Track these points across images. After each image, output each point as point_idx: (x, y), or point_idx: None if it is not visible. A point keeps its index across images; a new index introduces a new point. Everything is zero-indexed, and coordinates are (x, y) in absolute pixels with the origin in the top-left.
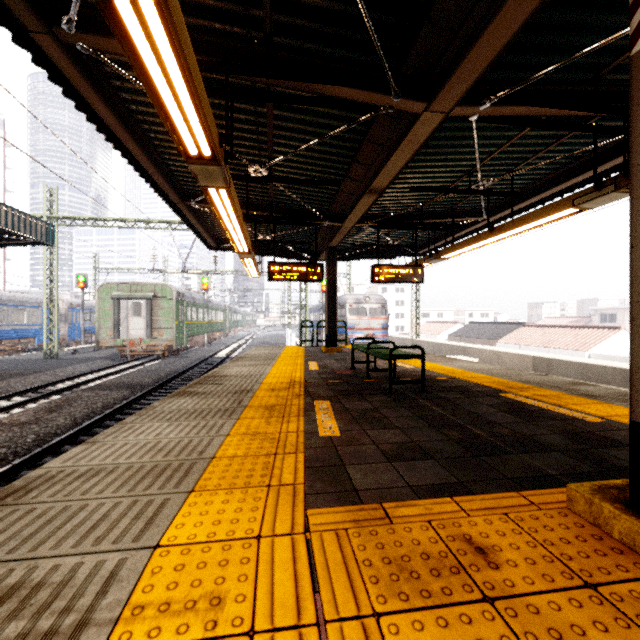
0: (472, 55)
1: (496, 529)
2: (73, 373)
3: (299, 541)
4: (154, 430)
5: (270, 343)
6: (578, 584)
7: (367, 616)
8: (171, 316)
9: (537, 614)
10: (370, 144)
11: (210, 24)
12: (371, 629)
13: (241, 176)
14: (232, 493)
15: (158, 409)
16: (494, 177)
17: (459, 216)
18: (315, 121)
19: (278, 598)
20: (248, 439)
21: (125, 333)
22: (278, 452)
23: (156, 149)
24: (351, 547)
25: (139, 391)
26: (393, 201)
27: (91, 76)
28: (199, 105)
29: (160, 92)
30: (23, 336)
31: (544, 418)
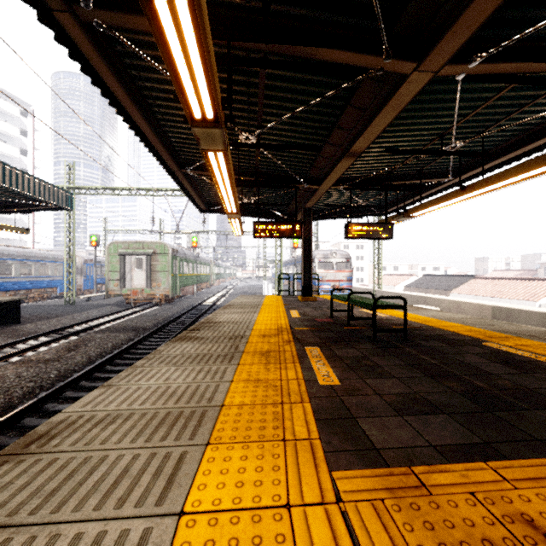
0: (473, 7)
1: None
2: (87, 317)
3: (334, 514)
4: (163, 374)
5: (249, 293)
6: None
7: None
8: (167, 269)
9: None
10: (352, 109)
11: None
12: None
13: (233, 143)
14: (248, 447)
15: (164, 353)
16: (464, 139)
17: (426, 178)
18: (302, 89)
19: None
20: (252, 386)
21: (129, 284)
22: (284, 401)
23: (158, 122)
24: (396, 526)
25: (142, 333)
26: (366, 165)
27: (105, 54)
28: (209, 63)
29: (172, 51)
30: (48, 286)
31: (540, 369)
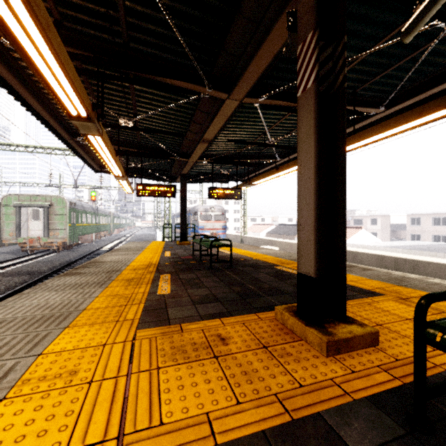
0: (247, 73)
1: (235, 330)
2: None
3: (128, 344)
4: (44, 297)
5: (144, 239)
6: (260, 347)
7: (154, 369)
8: (65, 220)
9: (235, 359)
10: (200, 112)
11: (86, 30)
12: (154, 373)
13: (114, 125)
14: (93, 326)
15: (49, 284)
16: (280, 136)
17: (263, 158)
18: (163, 95)
19: (109, 368)
20: (110, 298)
21: (25, 233)
22: (128, 304)
23: (49, 101)
24: (156, 344)
25: (37, 276)
26: (221, 147)
27: None
28: (75, 89)
29: (47, 79)
30: None
31: (291, 278)
